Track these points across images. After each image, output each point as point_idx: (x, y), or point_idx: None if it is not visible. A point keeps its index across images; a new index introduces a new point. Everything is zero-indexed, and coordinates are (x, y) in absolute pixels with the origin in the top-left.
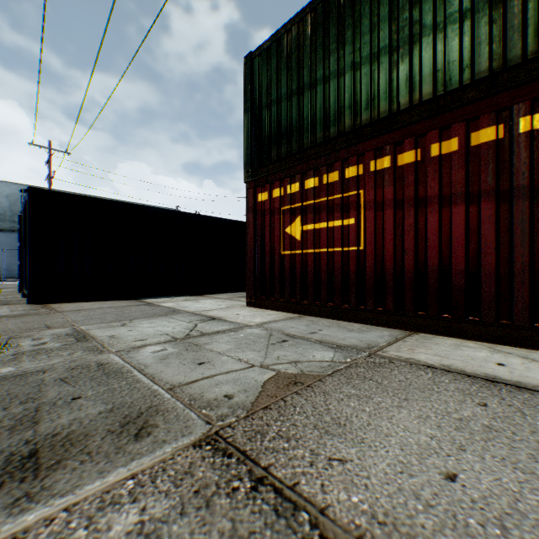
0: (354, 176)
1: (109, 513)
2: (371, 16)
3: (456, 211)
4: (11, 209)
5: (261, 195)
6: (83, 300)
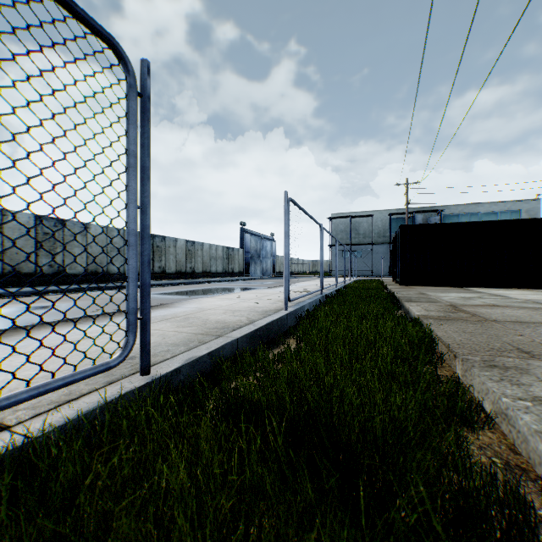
0: None
1: (423, 304)
2: None
3: None
4: (382, 228)
5: None
6: (426, 286)
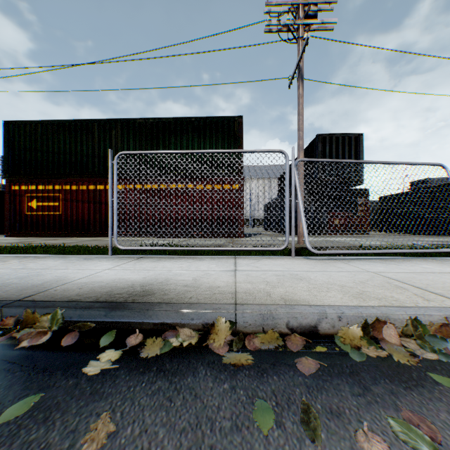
0: (59, 189)
1: None
2: (64, 140)
3: (86, 205)
4: None
5: (15, 187)
6: None
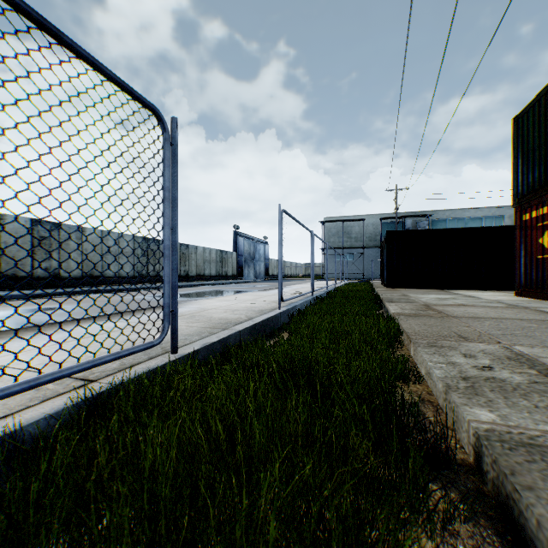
0: None
1: (401, 304)
2: None
3: None
4: (373, 232)
5: (523, 216)
6: (411, 288)
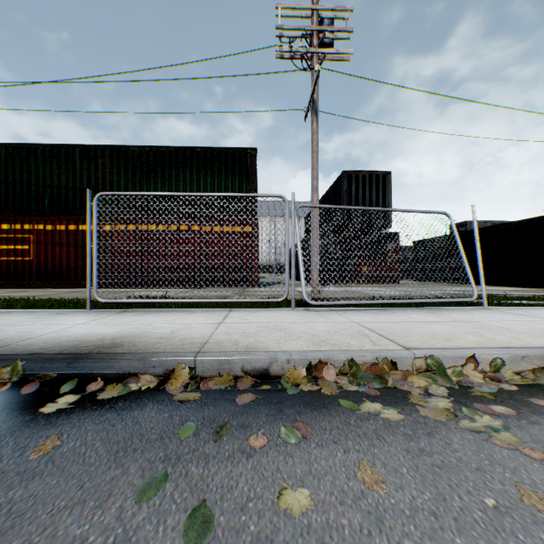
0: (29, 229)
1: None
2: (37, 169)
3: (66, 249)
4: None
5: None
6: None
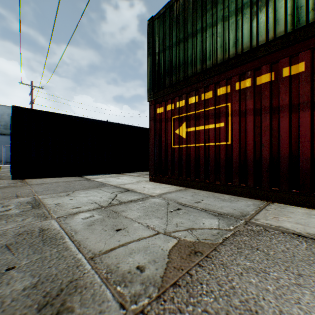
0: (223, 94)
1: None
2: None
3: (302, 115)
4: (10, 122)
5: (159, 109)
6: (47, 176)
